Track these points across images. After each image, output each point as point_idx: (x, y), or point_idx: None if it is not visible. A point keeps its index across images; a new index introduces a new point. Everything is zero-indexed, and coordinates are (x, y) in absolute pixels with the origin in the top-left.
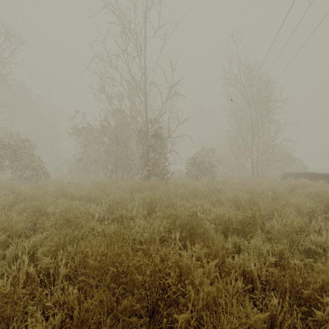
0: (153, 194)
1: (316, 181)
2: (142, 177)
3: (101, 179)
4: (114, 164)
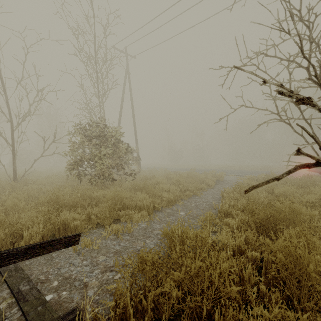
0: None
1: None
2: None
3: None
4: None
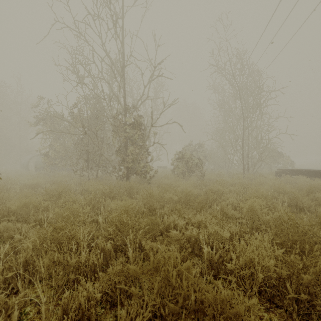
0: (127, 208)
1: (314, 178)
2: (118, 175)
3: (68, 179)
4: (86, 160)
